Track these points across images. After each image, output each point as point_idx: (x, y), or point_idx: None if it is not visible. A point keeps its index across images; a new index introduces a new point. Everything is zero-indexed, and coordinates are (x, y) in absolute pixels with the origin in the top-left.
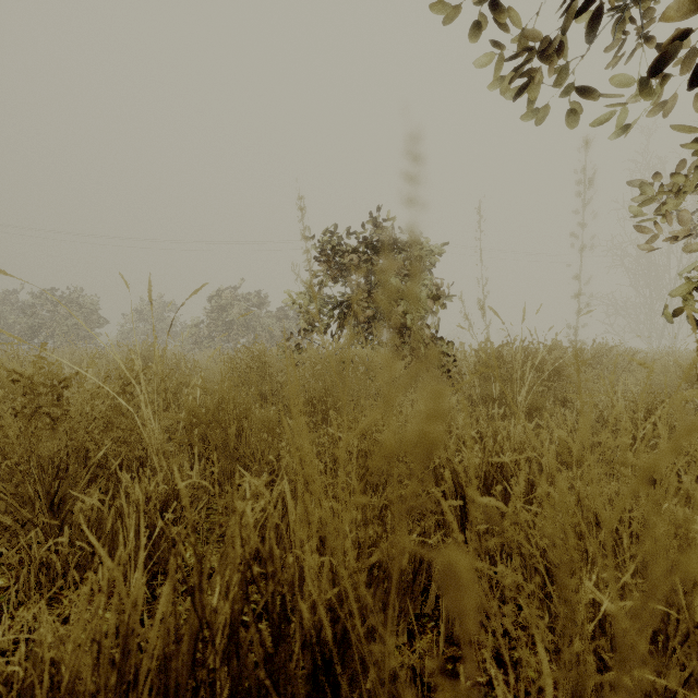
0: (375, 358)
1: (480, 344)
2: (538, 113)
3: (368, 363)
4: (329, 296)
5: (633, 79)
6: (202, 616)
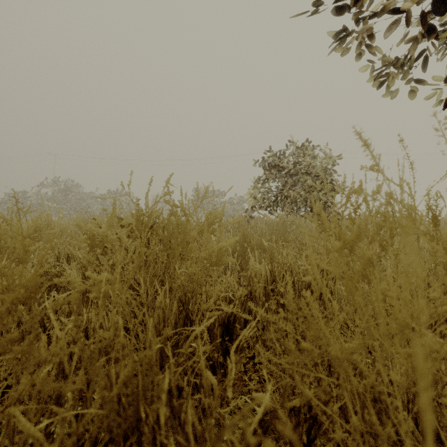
0: (302, 220)
1: (361, 213)
2: (393, 92)
3: (297, 223)
4: (269, 189)
5: (443, 78)
6: (273, 278)
